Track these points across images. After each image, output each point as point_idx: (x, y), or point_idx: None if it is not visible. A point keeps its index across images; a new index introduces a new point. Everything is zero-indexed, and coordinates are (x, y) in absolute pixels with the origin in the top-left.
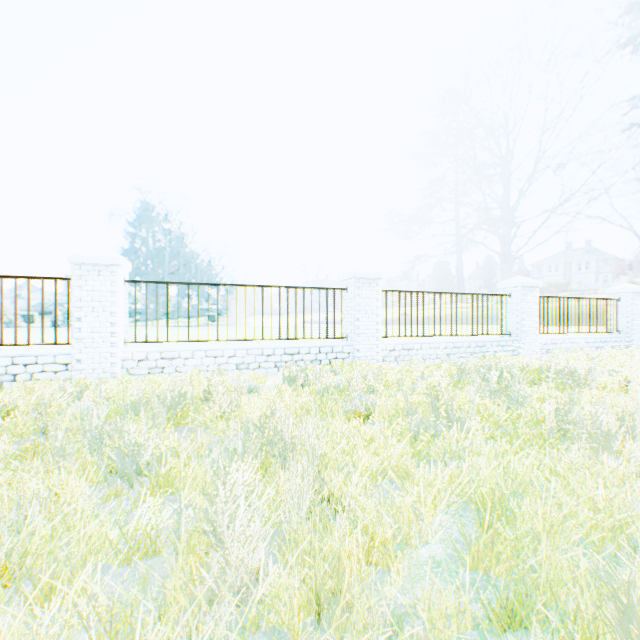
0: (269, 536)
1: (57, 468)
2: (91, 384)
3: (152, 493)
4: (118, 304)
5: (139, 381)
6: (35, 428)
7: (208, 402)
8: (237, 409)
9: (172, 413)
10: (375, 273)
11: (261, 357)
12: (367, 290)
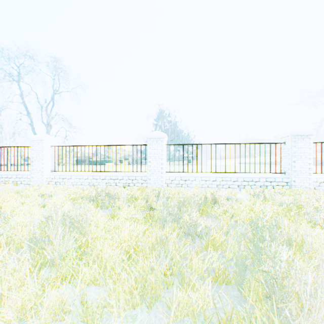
0: (321, 299)
1: (163, 226)
2: (163, 190)
3: (209, 247)
4: (163, 155)
5: (173, 190)
6: (145, 206)
7: (214, 204)
8: (232, 210)
9: (198, 207)
10: (307, 131)
11: (229, 182)
12: (301, 143)
